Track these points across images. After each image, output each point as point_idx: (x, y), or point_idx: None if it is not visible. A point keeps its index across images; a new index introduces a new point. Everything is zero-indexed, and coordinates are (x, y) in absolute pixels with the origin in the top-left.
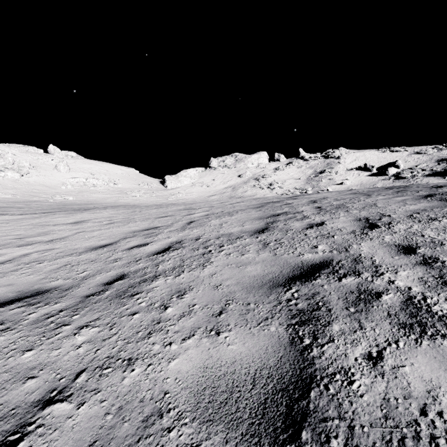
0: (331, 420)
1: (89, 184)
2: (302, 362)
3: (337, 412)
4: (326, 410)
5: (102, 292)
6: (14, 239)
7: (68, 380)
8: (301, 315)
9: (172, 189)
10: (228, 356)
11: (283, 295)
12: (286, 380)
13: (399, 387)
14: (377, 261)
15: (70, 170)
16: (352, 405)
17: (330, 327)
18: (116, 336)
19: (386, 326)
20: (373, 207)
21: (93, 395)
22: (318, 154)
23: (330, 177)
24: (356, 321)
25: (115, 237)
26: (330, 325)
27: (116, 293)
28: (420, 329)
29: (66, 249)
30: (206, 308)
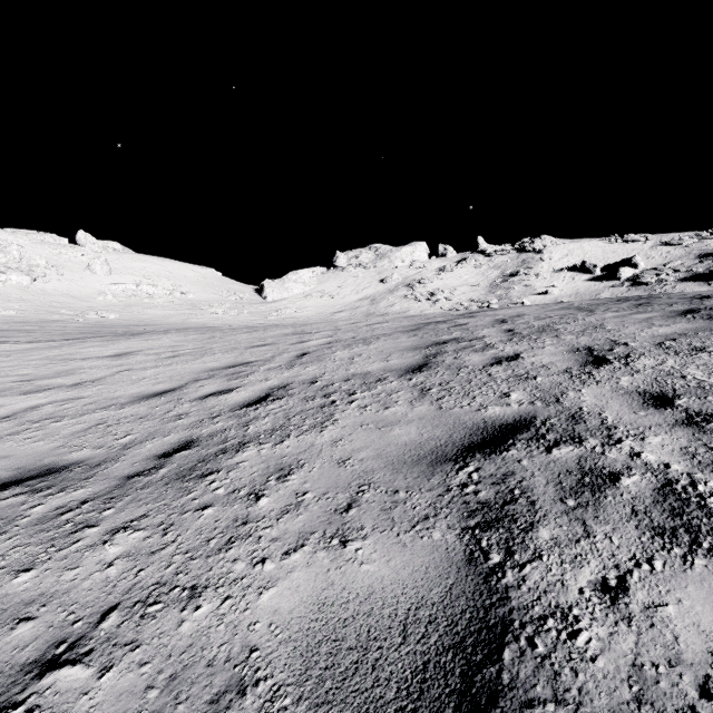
0: (541, 705)
1: (142, 294)
2: (487, 596)
3: (552, 689)
4: (532, 685)
5: (154, 471)
6: (17, 383)
7: (86, 625)
8: (484, 511)
9: (275, 302)
10: (360, 584)
11: (454, 477)
12: (461, 628)
13: (660, 644)
14: (610, 419)
15: (111, 271)
16: (577, 676)
17: (535, 534)
18: (172, 546)
19: (631, 532)
20: (599, 330)
21: (127, 653)
22: (508, 246)
23: (526, 282)
24: (579, 523)
25: (180, 379)
26: (535, 529)
27: (178, 472)
28: (689, 537)
29: (100, 399)
30: (325, 498)
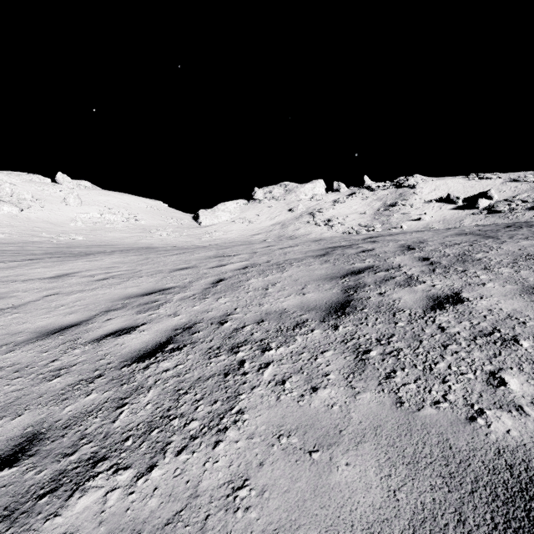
0: None
1: (105, 221)
2: None
3: None
4: None
5: None
6: None
7: None
8: None
9: (207, 226)
10: None
11: None
12: None
13: None
14: None
15: (82, 203)
16: None
17: None
18: None
19: None
20: None
21: None
22: (388, 183)
23: (403, 210)
24: None
25: (93, 309)
26: None
27: None
28: None
29: (2, 333)
30: None
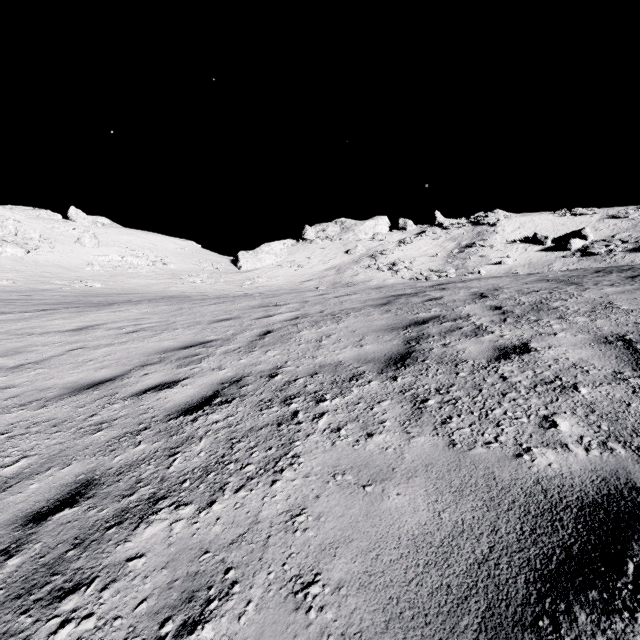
0: None
1: (127, 265)
2: None
3: None
4: None
5: None
6: None
7: None
8: None
9: (249, 272)
10: None
11: None
12: None
13: None
14: None
15: (99, 243)
16: None
17: None
18: None
19: None
20: (614, 311)
21: None
22: (464, 220)
23: (481, 253)
24: None
25: (127, 363)
26: None
27: (28, 573)
28: None
29: (29, 389)
30: None
